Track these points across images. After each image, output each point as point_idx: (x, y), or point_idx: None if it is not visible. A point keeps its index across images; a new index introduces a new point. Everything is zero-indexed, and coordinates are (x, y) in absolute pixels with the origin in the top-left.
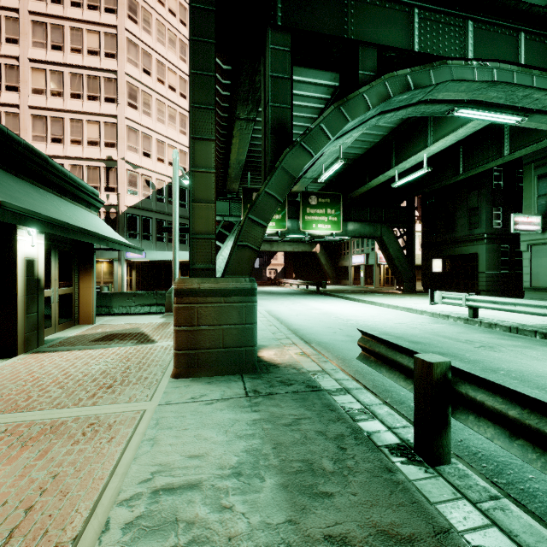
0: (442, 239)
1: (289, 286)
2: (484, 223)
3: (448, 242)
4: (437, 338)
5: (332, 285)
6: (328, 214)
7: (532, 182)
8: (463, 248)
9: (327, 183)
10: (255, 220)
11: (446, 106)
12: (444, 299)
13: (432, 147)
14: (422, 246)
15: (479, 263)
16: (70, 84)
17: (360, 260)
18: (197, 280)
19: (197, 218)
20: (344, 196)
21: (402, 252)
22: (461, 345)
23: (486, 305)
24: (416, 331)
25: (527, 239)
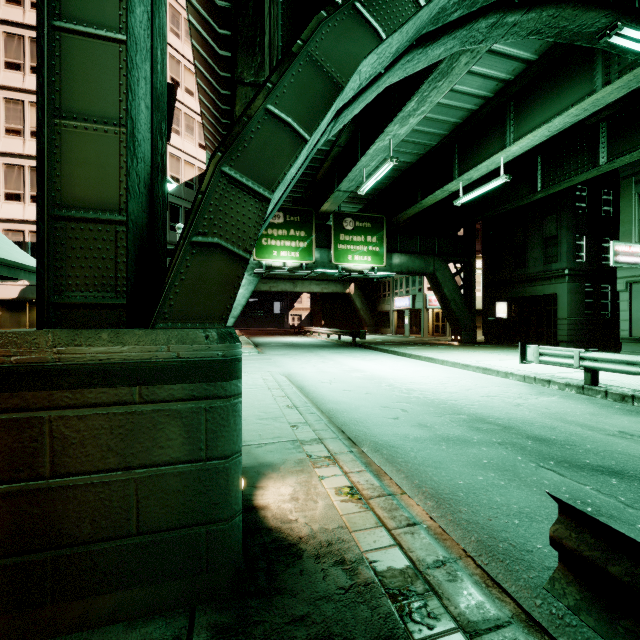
0: (509, 277)
1: (316, 336)
2: (564, 256)
3: (517, 280)
4: (570, 429)
5: (369, 334)
6: (368, 242)
7: (633, 201)
8: (537, 287)
9: (366, 204)
10: (241, 180)
11: (604, 17)
12: (543, 357)
13: (514, 147)
14: (483, 286)
15: (559, 307)
16: (4, 48)
17: (404, 303)
18: (53, 338)
19: (72, 162)
20: (387, 220)
21: (460, 293)
22: (626, 446)
23: (616, 367)
24: (524, 412)
25: (626, 275)
